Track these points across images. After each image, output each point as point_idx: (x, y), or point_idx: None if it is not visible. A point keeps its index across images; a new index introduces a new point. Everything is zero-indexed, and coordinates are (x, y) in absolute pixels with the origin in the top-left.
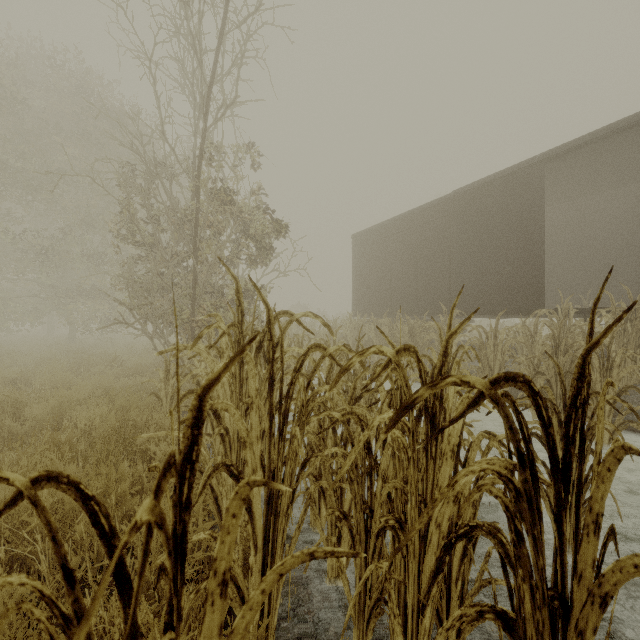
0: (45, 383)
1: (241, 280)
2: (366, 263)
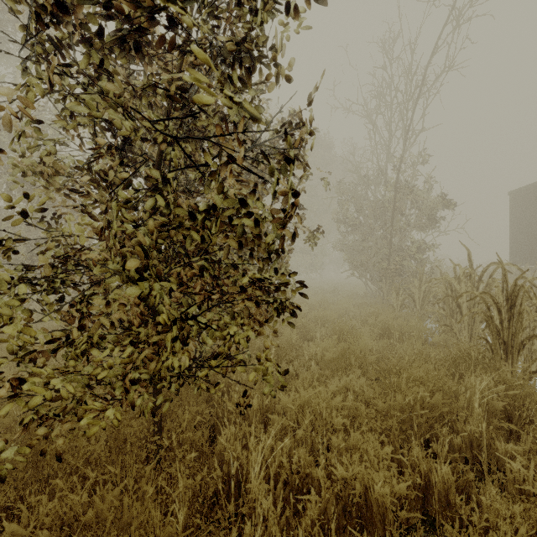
0: (316, 299)
1: (416, 241)
2: (526, 216)
